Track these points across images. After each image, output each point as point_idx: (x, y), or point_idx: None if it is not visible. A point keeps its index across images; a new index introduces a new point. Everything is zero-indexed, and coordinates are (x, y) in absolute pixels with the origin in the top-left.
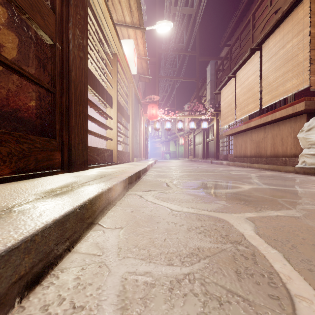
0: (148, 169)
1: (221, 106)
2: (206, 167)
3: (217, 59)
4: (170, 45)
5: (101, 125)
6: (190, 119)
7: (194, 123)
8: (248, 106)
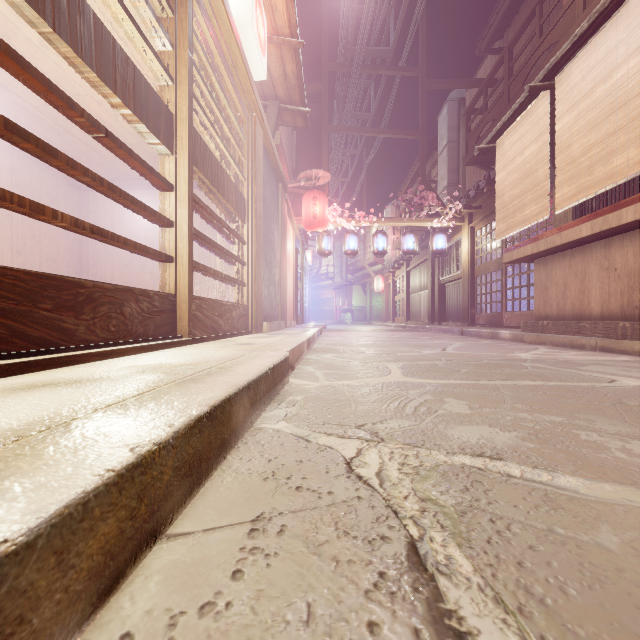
0: (295, 361)
1: (498, 181)
2: (469, 349)
3: (468, 86)
4: (356, 49)
5: (110, 196)
6: (399, 236)
7: (415, 237)
8: (612, 160)
